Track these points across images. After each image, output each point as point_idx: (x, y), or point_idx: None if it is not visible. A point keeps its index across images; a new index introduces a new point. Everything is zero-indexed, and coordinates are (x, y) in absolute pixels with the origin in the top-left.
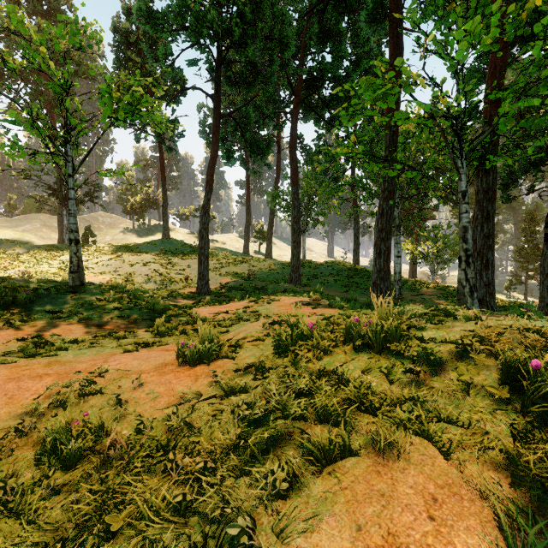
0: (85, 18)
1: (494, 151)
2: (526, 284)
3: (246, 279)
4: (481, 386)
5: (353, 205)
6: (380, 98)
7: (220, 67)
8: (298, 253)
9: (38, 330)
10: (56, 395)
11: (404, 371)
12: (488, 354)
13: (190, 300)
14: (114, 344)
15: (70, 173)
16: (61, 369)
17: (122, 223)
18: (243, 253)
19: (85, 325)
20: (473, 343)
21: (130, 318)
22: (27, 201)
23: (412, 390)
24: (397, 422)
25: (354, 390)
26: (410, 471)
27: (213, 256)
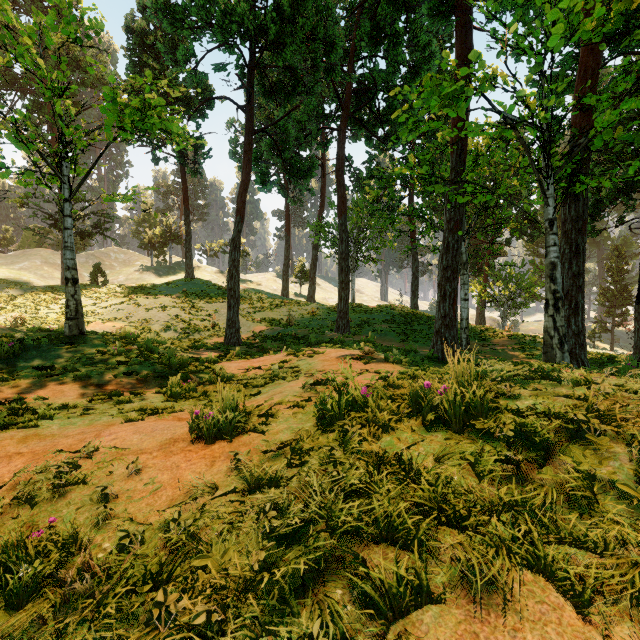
0: (80, 1)
1: (585, 171)
2: (612, 332)
3: (284, 327)
4: (611, 485)
5: (411, 239)
6: (449, 102)
7: (253, 72)
8: (346, 295)
9: (21, 391)
10: (23, 485)
11: (496, 459)
12: (613, 436)
13: (216, 353)
14: (114, 410)
15: (66, 197)
16: (39, 446)
17: (138, 260)
18: (281, 296)
19: (81, 385)
20: (591, 420)
21: (139, 375)
22: (26, 234)
23: (510, 490)
24: (496, 544)
25: (429, 490)
26: (525, 634)
27: (246, 299)
